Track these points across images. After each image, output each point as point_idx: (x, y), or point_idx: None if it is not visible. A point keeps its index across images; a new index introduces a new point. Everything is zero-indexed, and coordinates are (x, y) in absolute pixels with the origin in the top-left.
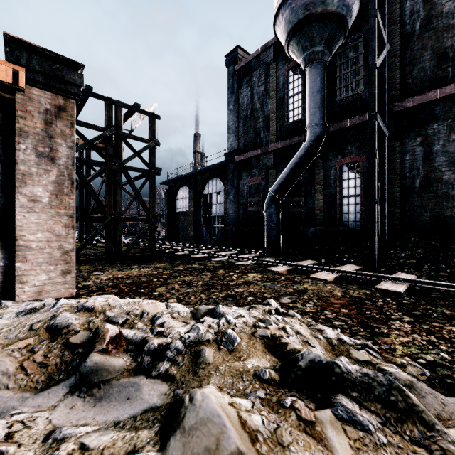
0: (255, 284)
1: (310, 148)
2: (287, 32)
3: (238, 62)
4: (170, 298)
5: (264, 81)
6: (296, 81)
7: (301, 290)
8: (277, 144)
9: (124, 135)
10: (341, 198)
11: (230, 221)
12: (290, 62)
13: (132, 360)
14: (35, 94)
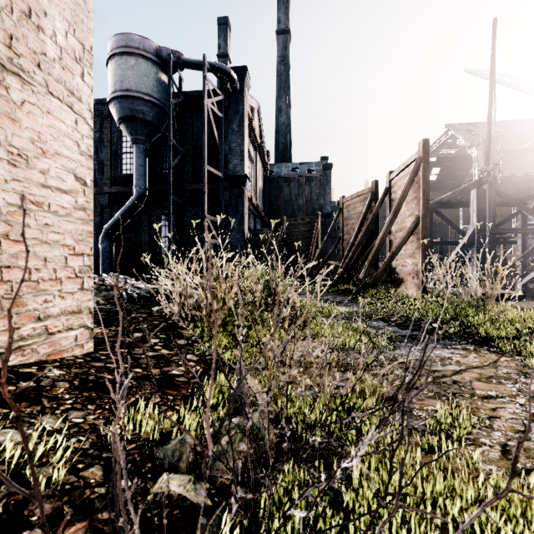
0: None
1: (136, 202)
2: (118, 117)
3: None
4: None
5: (99, 129)
6: (128, 142)
7: None
8: (112, 189)
9: None
10: (161, 238)
11: None
12: None
13: None
14: None
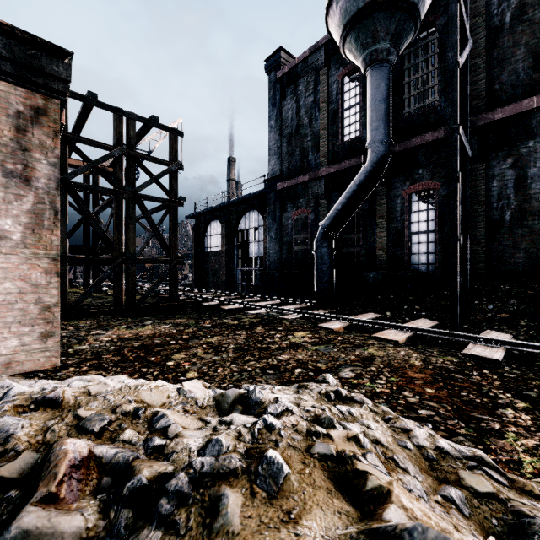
0: (304, 348)
1: (372, 171)
2: (343, 25)
3: (281, 68)
4: (189, 371)
5: (312, 90)
6: (352, 90)
7: (366, 357)
8: (329, 168)
9: (137, 155)
10: (410, 235)
11: (271, 263)
12: (345, 66)
13: (101, 513)
14: (1, 90)
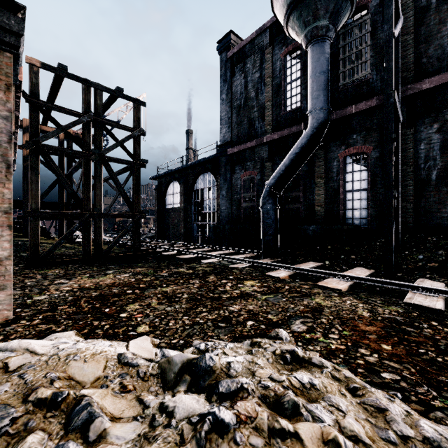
0: (254, 298)
1: (312, 136)
2: (287, 5)
3: (231, 49)
4: (140, 325)
5: (259, 67)
6: (294, 66)
7: (315, 307)
8: (273, 135)
9: (104, 122)
10: (345, 193)
11: (223, 218)
12: (287, 45)
13: None
14: None
